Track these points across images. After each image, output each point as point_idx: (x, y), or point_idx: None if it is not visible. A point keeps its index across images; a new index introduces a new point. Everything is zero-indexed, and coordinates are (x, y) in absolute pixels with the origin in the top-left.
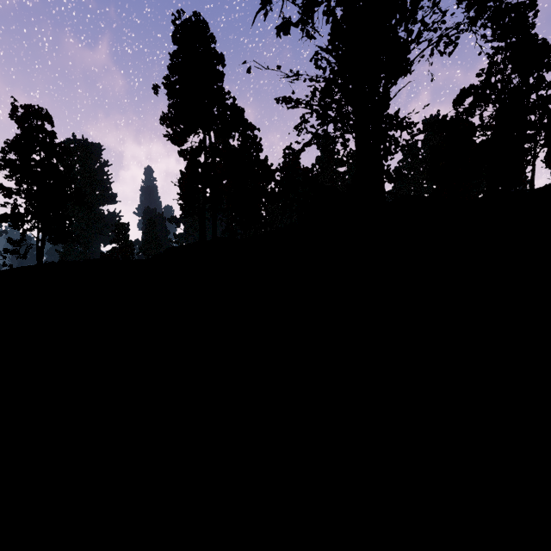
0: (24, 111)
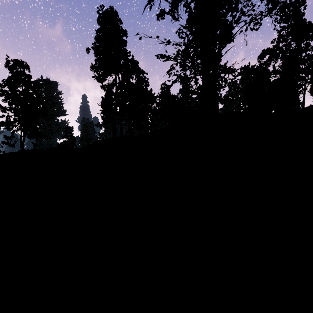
0: (13, 63)
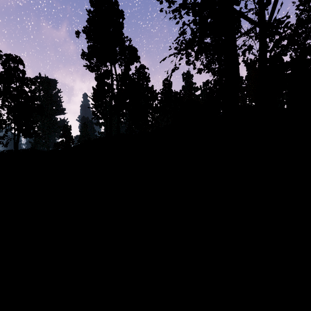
0: (6, 58)
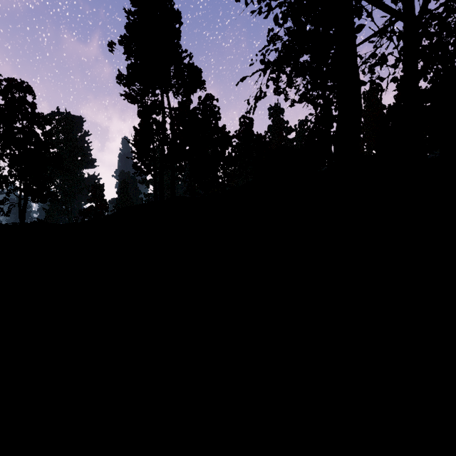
0: (7, 84)
